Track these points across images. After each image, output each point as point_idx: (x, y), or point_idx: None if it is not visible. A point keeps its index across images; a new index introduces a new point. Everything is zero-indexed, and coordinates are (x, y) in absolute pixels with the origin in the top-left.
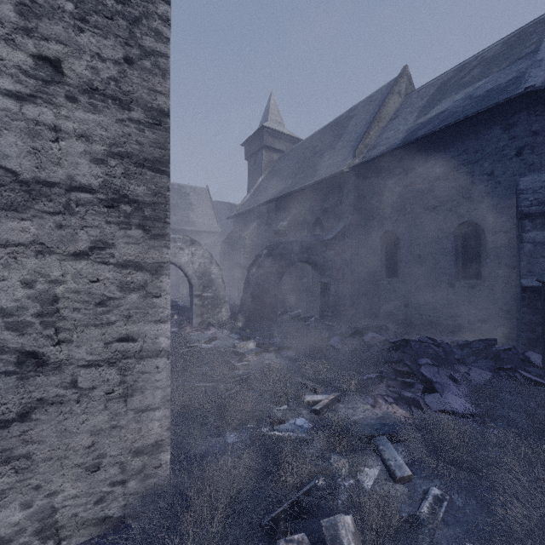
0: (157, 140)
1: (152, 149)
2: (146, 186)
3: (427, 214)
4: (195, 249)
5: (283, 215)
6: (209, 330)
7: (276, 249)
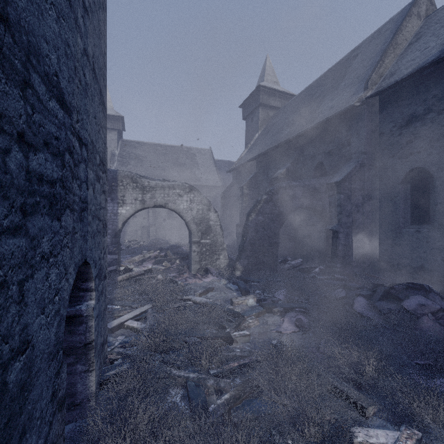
0: None
1: None
2: None
3: None
4: (193, 196)
5: (280, 164)
6: (207, 278)
7: (276, 194)
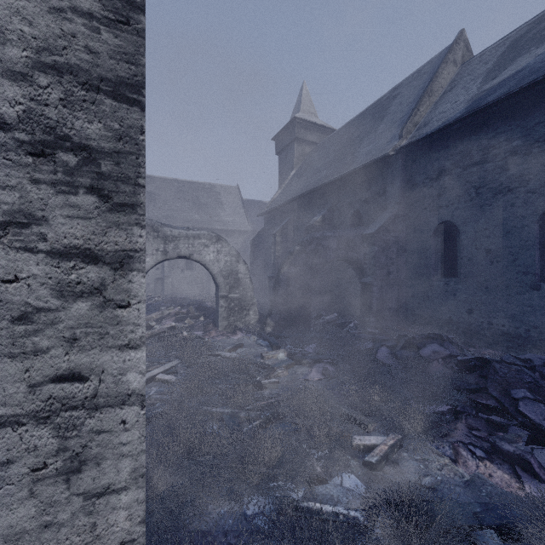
0: (123, 49)
1: (113, 62)
2: (104, 123)
3: (499, 198)
4: (221, 246)
5: (316, 210)
6: (236, 335)
7: (309, 245)
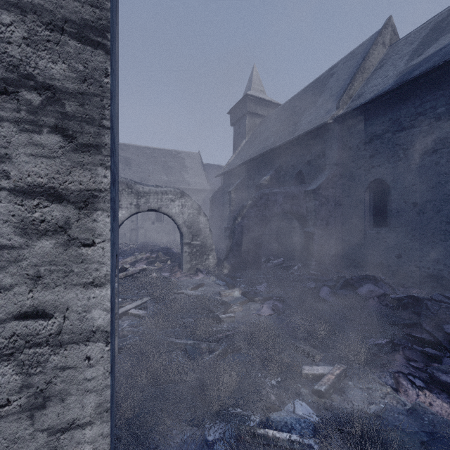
0: None
1: (77, 5)
2: (68, 63)
3: (424, 158)
4: (185, 201)
5: (265, 171)
6: (197, 276)
7: (260, 199)
